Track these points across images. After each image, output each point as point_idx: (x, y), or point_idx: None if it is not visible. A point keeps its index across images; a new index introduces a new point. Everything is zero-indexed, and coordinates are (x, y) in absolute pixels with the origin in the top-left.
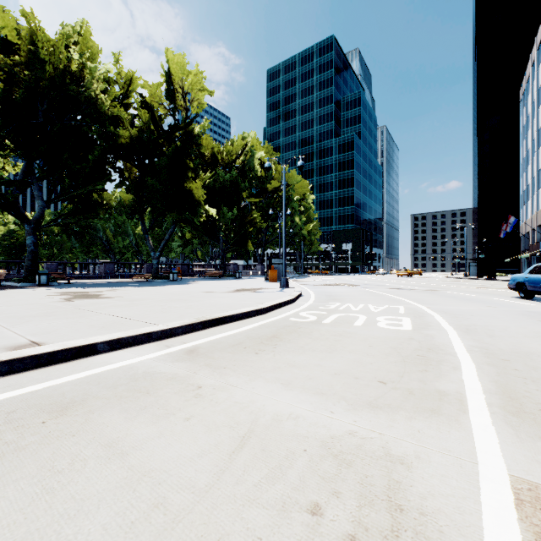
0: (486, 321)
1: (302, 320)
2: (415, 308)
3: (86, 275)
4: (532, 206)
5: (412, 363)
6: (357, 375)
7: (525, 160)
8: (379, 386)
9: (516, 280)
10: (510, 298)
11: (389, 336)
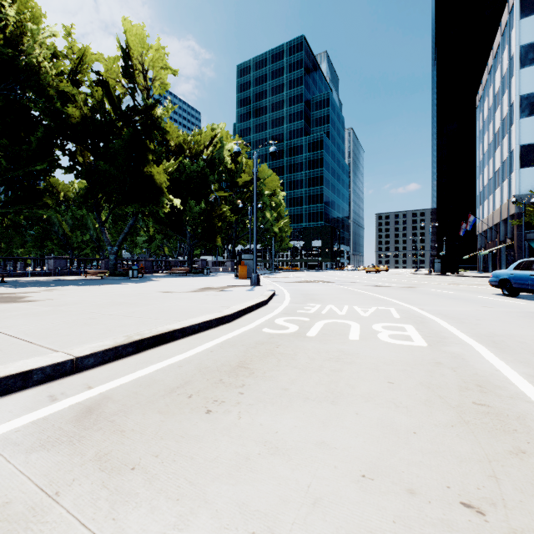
0: (503, 328)
1: (279, 332)
2: (408, 311)
3: (32, 272)
4: (488, 206)
5: (484, 429)
6: (408, 480)
7: (481, 163)
8: (478, 529)
9: (499, 276)
10: (495, 296)
11: (405, 360)
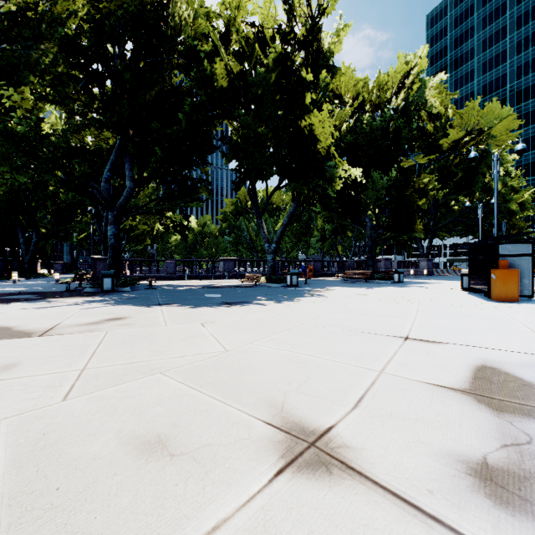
0: None
1: None
2: None
3: (205, 275)
4: None
5: None
6: None
7: None
8: None
9: None
10: None
11: None
